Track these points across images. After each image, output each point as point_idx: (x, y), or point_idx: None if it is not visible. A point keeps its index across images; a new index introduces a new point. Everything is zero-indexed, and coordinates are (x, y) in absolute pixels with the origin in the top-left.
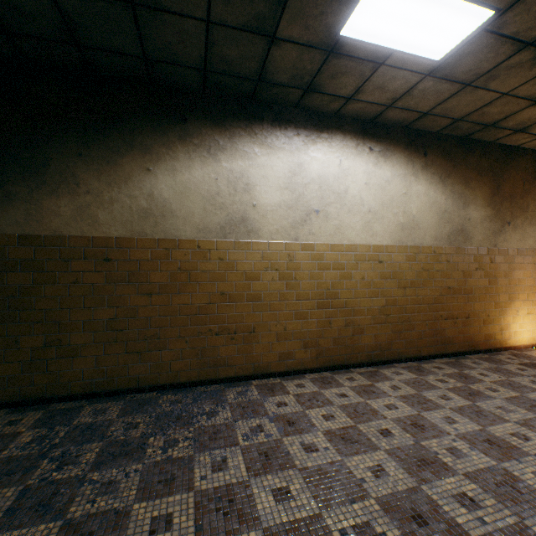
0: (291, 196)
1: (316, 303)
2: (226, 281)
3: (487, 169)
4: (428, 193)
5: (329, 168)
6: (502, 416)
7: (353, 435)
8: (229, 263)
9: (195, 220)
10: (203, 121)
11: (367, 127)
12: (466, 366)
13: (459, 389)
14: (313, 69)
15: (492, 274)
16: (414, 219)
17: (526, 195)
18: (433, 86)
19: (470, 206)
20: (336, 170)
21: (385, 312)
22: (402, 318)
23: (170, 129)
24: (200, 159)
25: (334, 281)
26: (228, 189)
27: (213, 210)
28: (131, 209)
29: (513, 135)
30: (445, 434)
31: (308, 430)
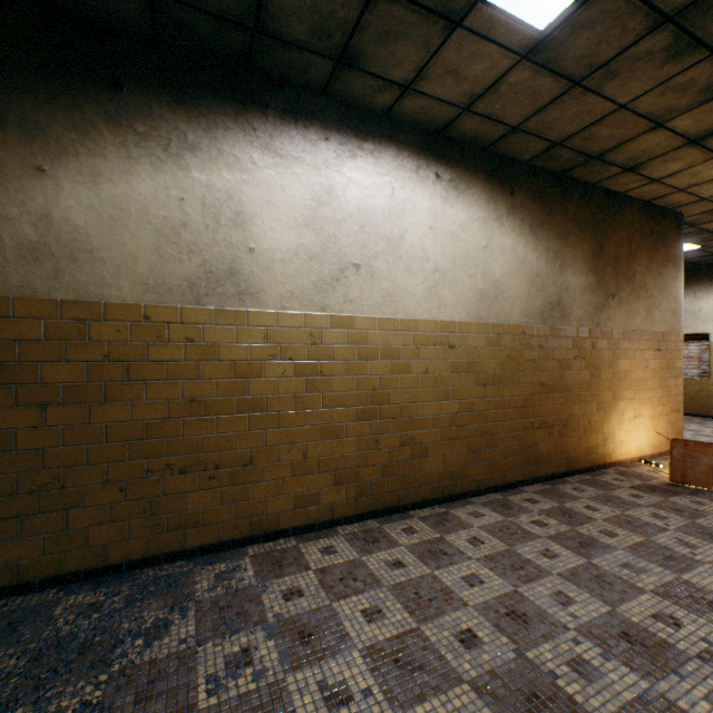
0: (314, 238)
1: (355, 412)
2: (200, 379)
3: (589, 221)
4: (516, 249)
5: (376, 199)
6: (632, 582)
7: (415, 652)
8: (205, 347)
9: (140, 270)
10: (155, 93)
11: (432, 142)
12: (567, 495)
13: (565, 537)
14: (348, 20)
15: (594, 364)
16: (497, 284)
17: (632, 259)
18: (530, 80)
19: (568, 270)
20: (386, 203)
21: (458, 422)
22: (481, 430)
23: (87, 98)
24: (150, 161)
25: (384, 377)
26: (203, 219)
27: (176, 254)
28: (1, 242)
29: (621, 175)
30: (561, 628)
31: (336, 649)
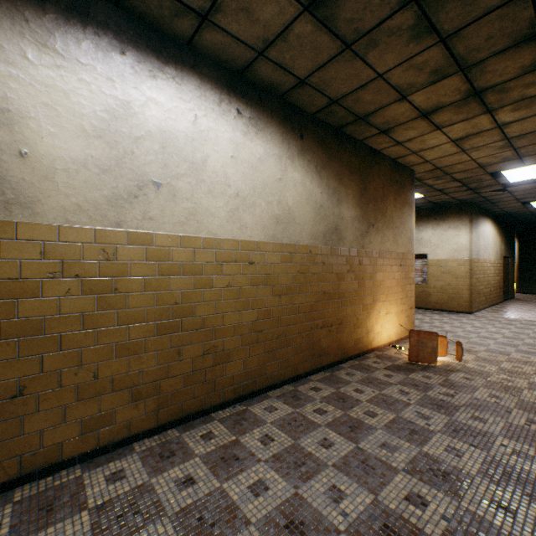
0: (108, 151)
1: (156, 326)
2: None
3: (357, 168)
4: (305, 183)
5: (178, 123)
6: (389, 462)
7: None
8: None
9: None
10: None
11: (234, 81)
12: (342, 380)
13: (339, 423)
14: None
15: (360, 276)
16: (290, 211)
17: (385, 200)
18: (312, 34)
19: (343, 204)
20: (189, 128)
21: (258, 328)
22: (277, 333)
23: None
24: None
25: (186, 291)
26: None
27: None
28: None
29: (378, 136)
30: (334, 534)
31: None
